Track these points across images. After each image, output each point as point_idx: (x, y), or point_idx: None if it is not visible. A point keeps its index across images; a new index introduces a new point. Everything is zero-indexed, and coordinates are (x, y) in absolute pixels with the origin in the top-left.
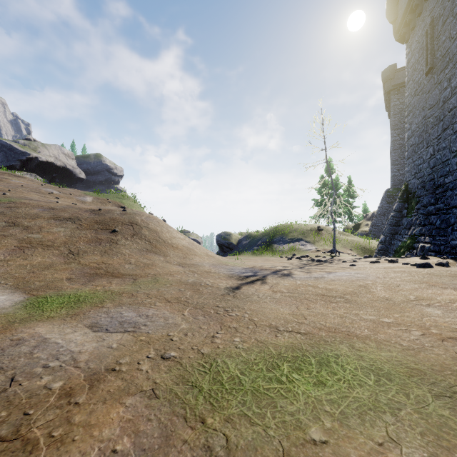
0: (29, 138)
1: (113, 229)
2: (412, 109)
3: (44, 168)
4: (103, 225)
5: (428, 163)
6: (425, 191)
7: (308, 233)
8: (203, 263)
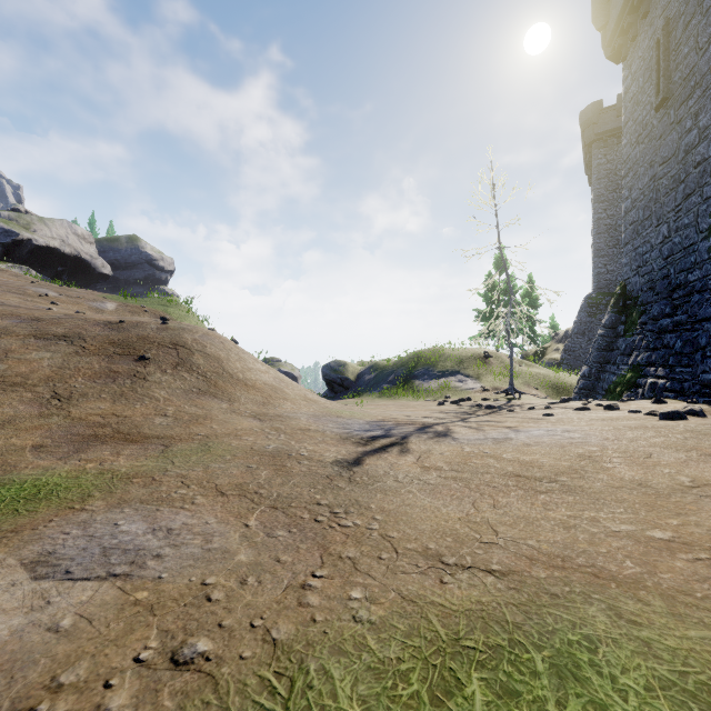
0: (18, 209)
1: (141, 355)
2: (632, 166)
3: (43, 257)
4: (125, 347)
5: (659, 250)
6: (654, 295)
7: (469, 363)
8: (298, 414)
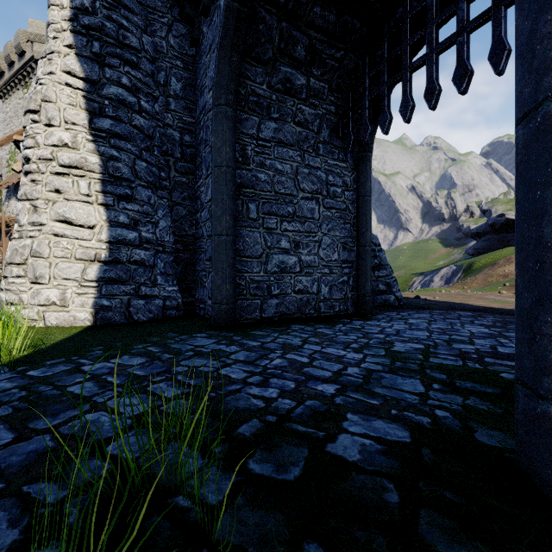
0: None
1: None
2: None
3: None
4: None
5: None
6: None
7: None
8: None
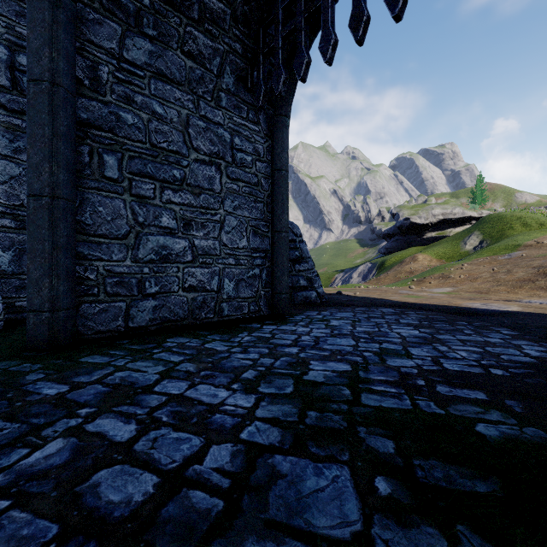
0: None
1: None
2: None
3: None
4: None
5: None
6: None
7: None
8: None
